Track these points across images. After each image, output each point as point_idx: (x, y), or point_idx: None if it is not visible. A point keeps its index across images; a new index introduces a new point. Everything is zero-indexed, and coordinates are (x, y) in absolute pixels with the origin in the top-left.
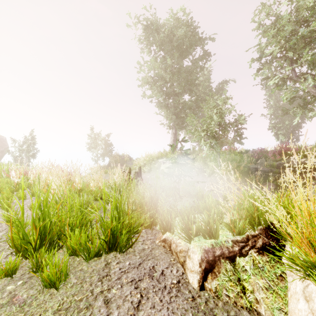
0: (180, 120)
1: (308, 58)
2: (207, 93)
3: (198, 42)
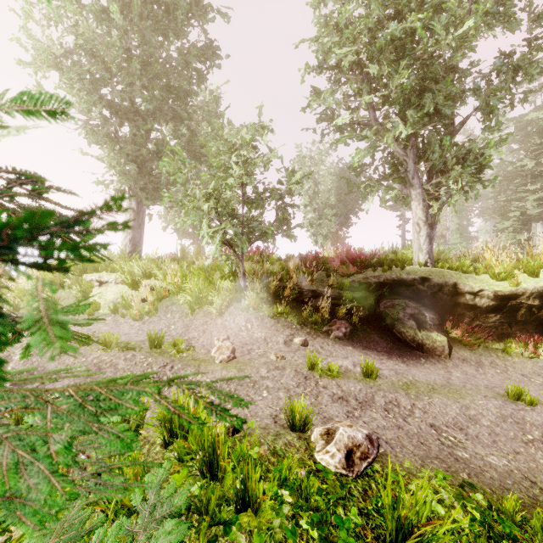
0: (150, 180)
1: (403, 80)
2: None
3: (194, 5)
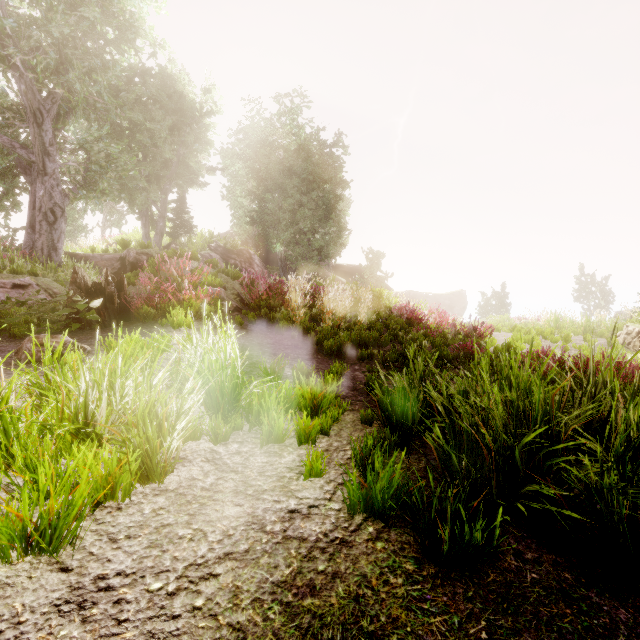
0: None
1: None
2: None
3: None
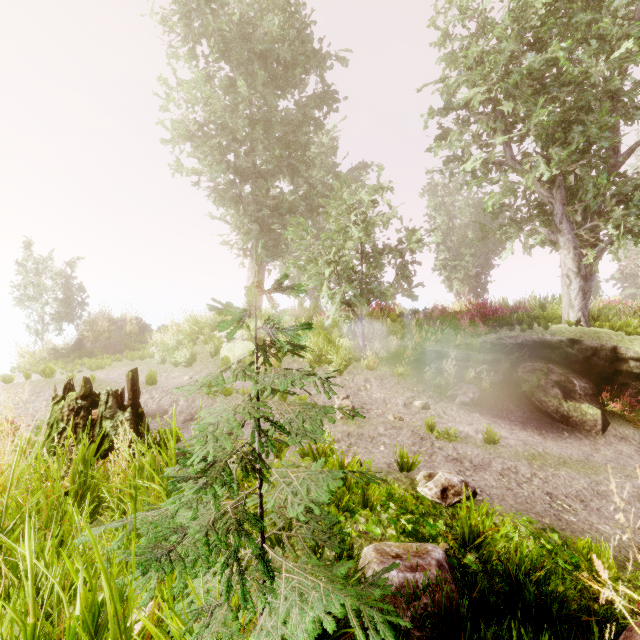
0: (270, 237)
1: (543, 118)
2: (328, 185)
3: (313, 58)
